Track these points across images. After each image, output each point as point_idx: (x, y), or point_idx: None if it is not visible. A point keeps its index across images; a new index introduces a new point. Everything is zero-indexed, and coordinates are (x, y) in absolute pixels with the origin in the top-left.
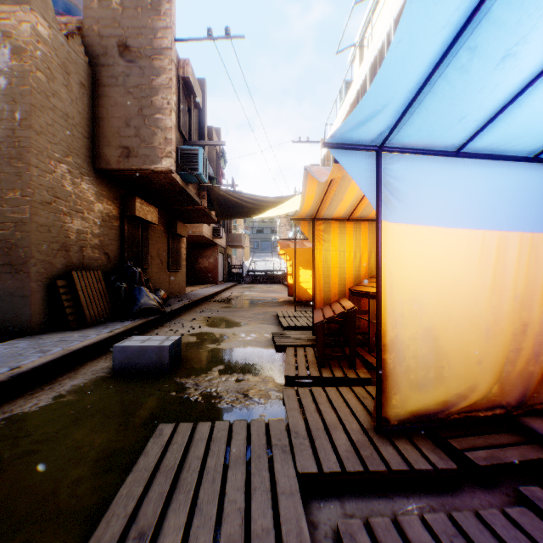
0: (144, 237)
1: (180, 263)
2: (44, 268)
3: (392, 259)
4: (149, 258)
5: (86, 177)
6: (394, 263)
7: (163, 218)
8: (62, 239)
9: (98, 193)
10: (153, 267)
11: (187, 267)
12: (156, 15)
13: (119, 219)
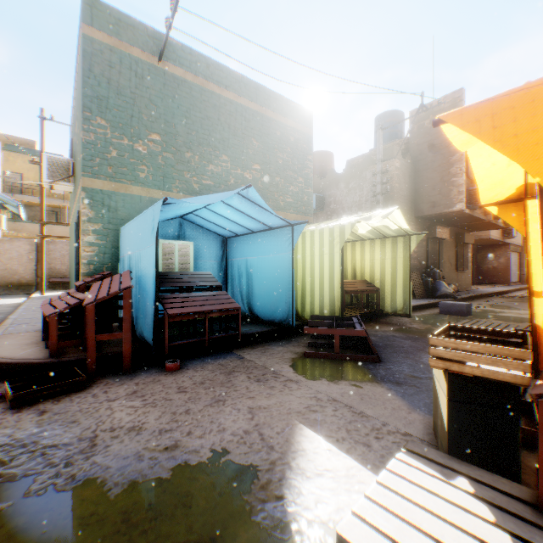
0: (439, 249)
1: (465, 265)
2: None
3: None
4: (442, 262)
5: (411, 223)
6: None
7: (451, 232)
8: None
9: (415, 229)
10: (444, 269)
11: (472, 268)
12: None
13: (425, 240)
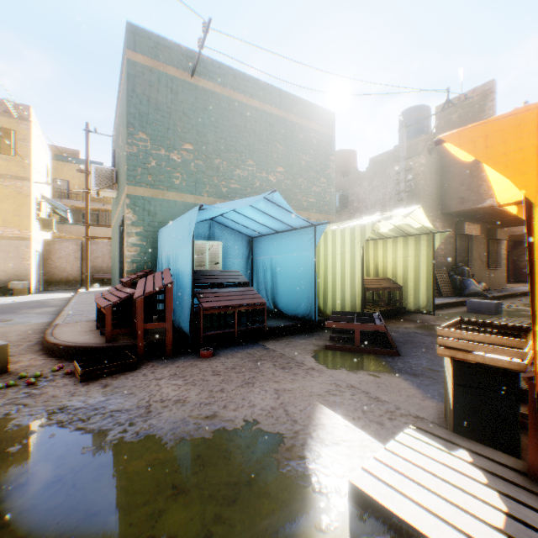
0: (468, 246)
1: (498, 262)
2: None
3: None
4: (471, 260)
5: (437, 220)
6: None
7: (482, 229)
8: None
9: (442, 226)
10: (474, 266)
11: (506, 265)
12: (480, 113)
13: (452, 237)
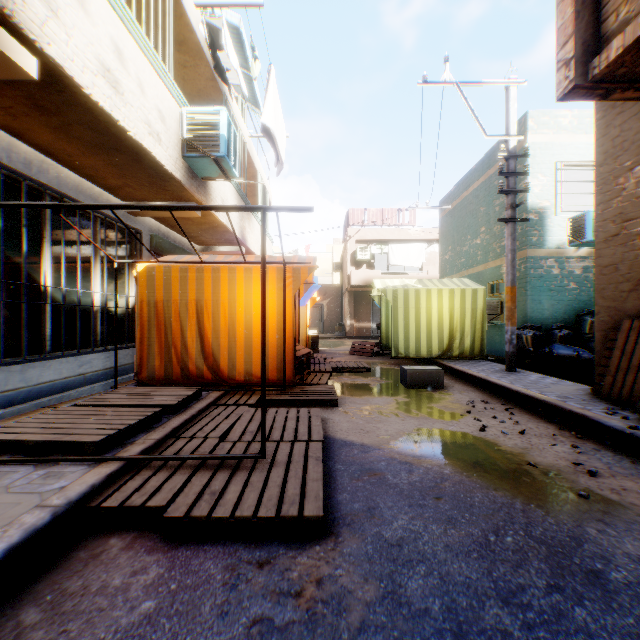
0: None
1: None
2: (607, 316)
3: (302, 316)
4: None
5: None
6: (301, 318)
7: None
8: (635, 274)
9: None
10: None
11: None
12: None
13: None
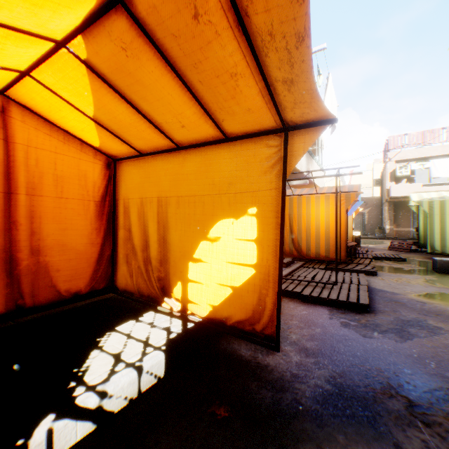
0: None
1: None
2: None
3: (349, 222)
4: None
5: None
6: (348, 223)
7: None
8: None
9: None
10: None
11: None
12: None
13: None
